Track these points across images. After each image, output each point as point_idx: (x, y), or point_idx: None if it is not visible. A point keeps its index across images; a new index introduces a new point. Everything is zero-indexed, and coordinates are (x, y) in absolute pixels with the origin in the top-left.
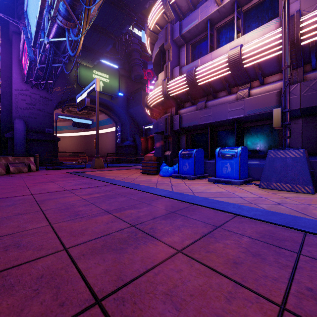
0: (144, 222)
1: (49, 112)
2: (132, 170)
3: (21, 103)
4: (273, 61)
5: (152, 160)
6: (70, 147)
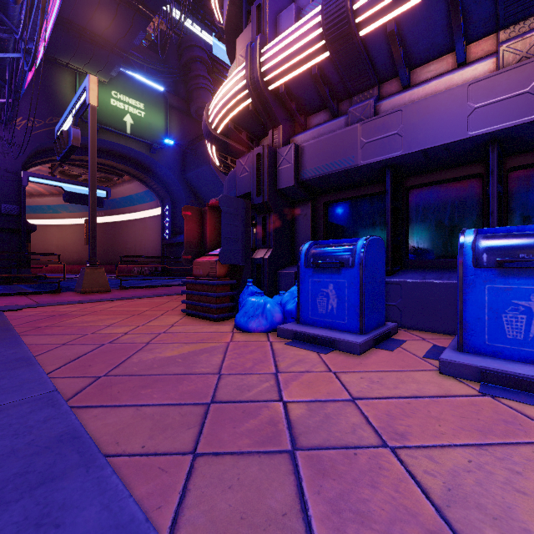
0: None
1: (11, 170)
2: (173, 297)
3: None
4: None
5: (216, 274)
6: (74, 246)
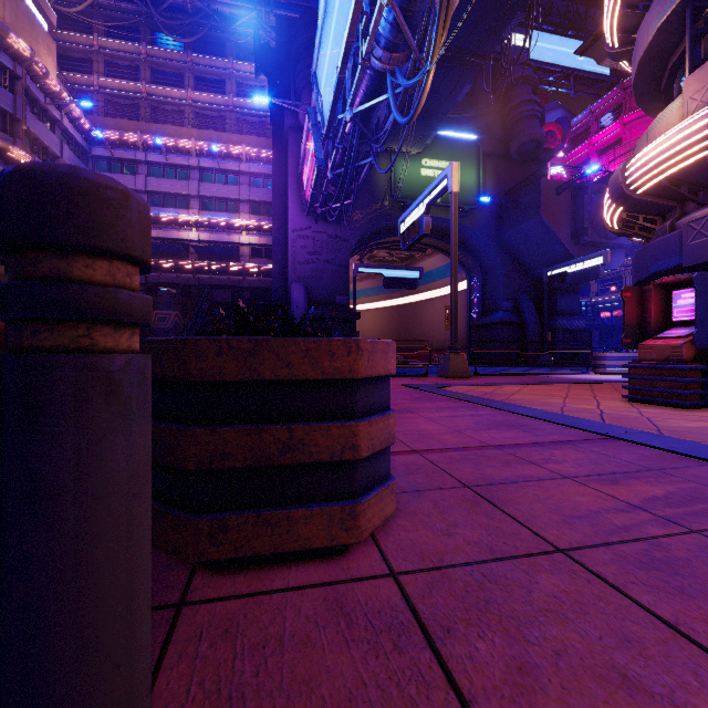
0: None
1: (342, 264)
2: (563, 386)
3: (299, 254)
4: None
5: (682, 358)
6: (370, 332)
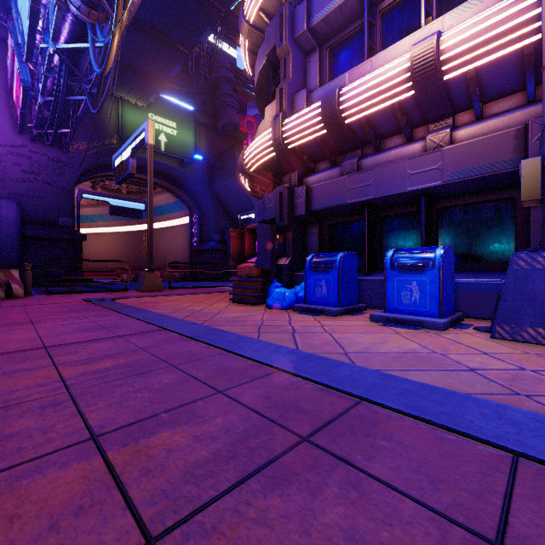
0: (203, 508)
1: (66, 188)
2: (216, 294)
3: (11, 171)
4: (509, 63)
5: (253, 275)
6: (109, 253)
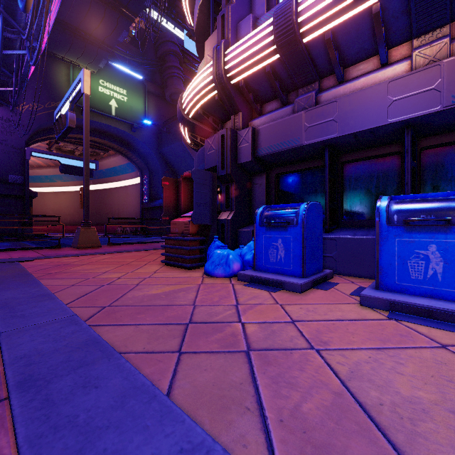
0: None
1: (16, 146)
2: (153, 251)
3: None
4: None
5: (189, 232)
6: (67, 210)
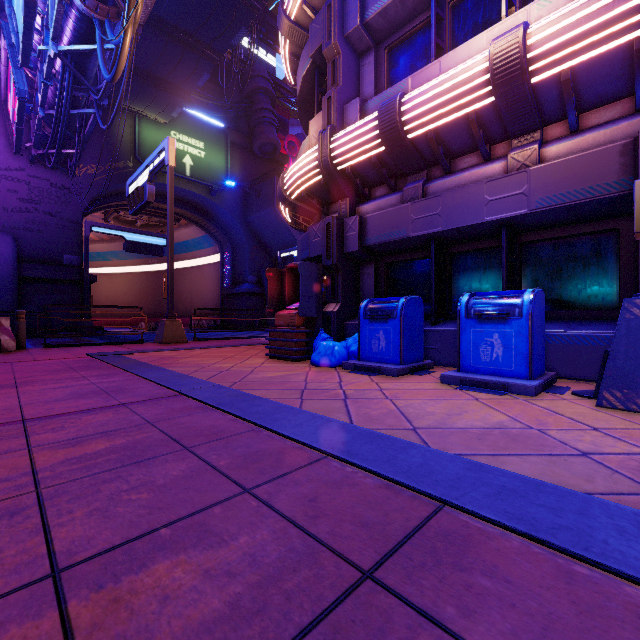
0: None
1: (72, 220)
2: (250, 347)
3: (6, 199)
4: (614, 62)
5: (295, 324)
6: (124, 297)
